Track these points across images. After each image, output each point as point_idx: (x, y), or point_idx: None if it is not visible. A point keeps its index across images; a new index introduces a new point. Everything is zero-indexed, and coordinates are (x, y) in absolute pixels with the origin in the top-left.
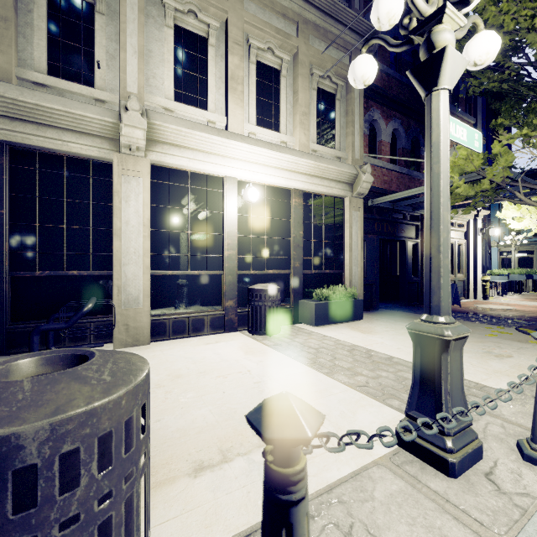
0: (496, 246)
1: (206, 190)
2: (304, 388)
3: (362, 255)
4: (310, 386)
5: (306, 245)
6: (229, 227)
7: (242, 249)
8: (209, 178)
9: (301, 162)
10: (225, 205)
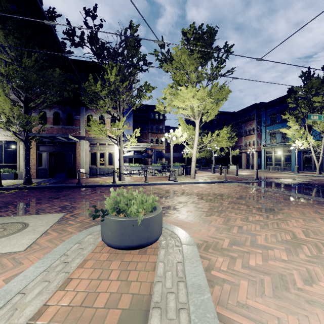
0: (263, 148)
1: None
2: None
3: None
4: None
5: (0, 156)
6: None
7: None
8: None
9: None
10: None
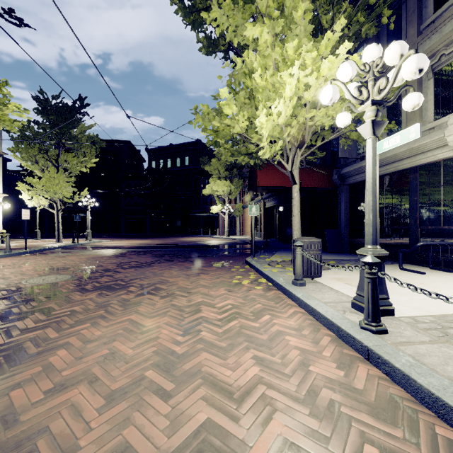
0: None
1: None
2: (431, 302)
3: None
4: (438, 304)
5: None
6: None
7: None
8: None
9: None
10: None
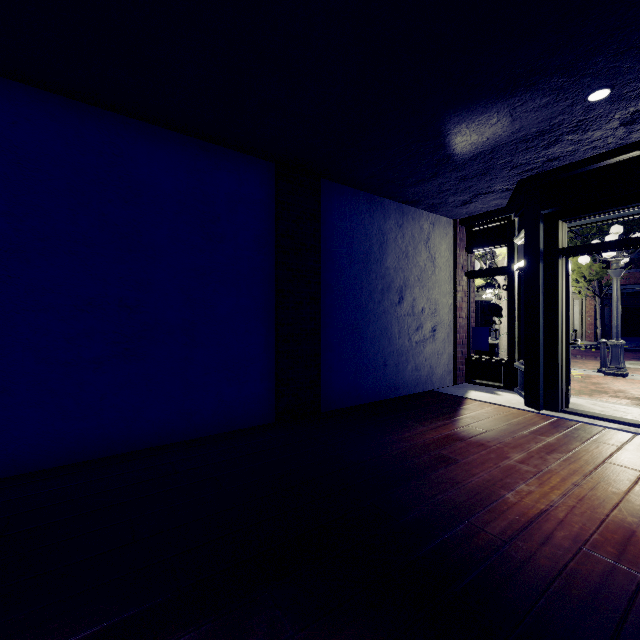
0: None
1: None
2: None
3: (580, 317)
4: None
5: None
6: None
7: None
8: None
9: None
10: None
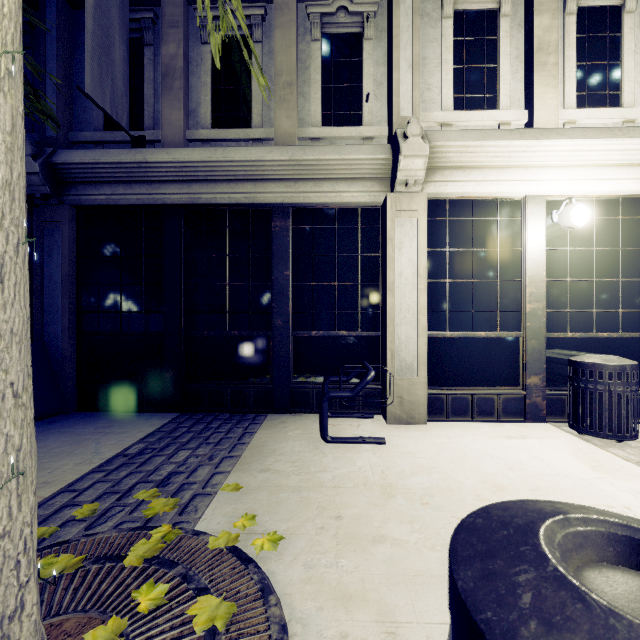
0: None
1: (497, 221)
2: None
3: None
4: None
5: None
6: (532, 269)
7: (551, 300)
8: (500, 203)
9: None
10: (525, 237)
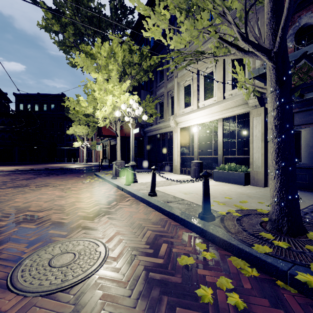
0: None
1: (190, 131)
2: None
3: (262, 145)
4: None
5: (226, 143)
6: (195, 141)
7: (200, 148)
8: (191, 127)
9: (213, 108)
10: (194, 134)
